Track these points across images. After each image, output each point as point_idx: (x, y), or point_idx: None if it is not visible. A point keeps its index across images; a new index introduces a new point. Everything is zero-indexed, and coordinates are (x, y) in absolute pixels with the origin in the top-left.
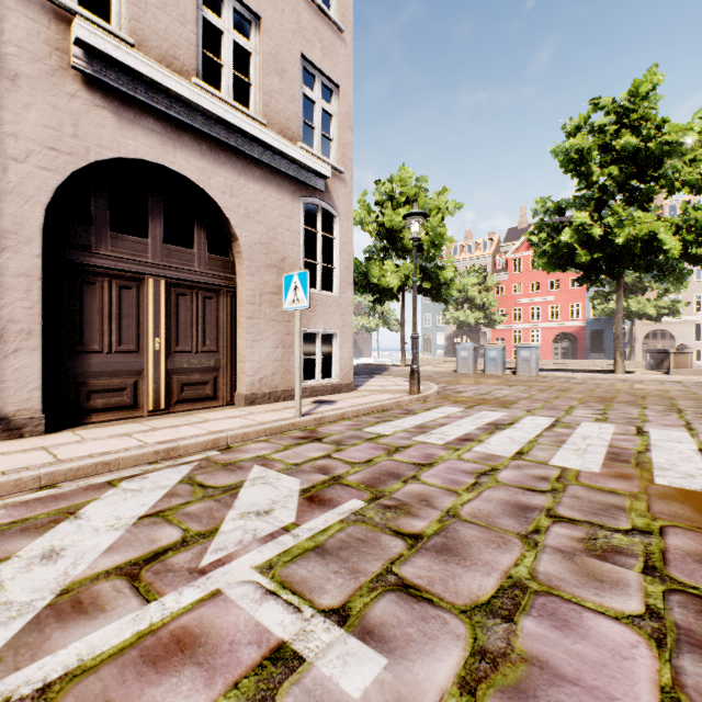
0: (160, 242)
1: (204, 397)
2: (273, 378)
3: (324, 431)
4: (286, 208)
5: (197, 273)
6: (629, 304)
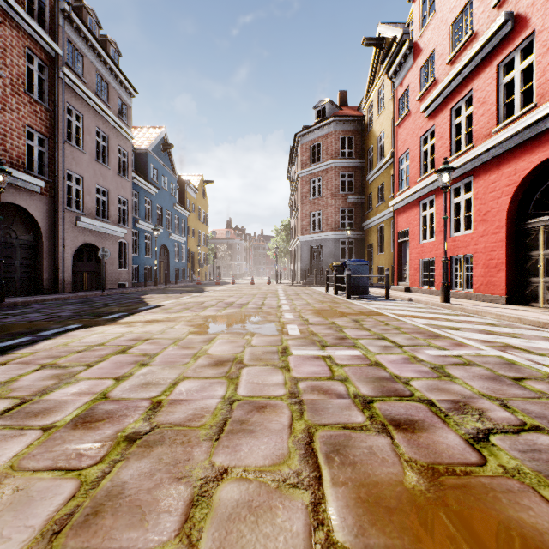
0: None
1: None
2: None
3: None
4: None
5: None
6: None
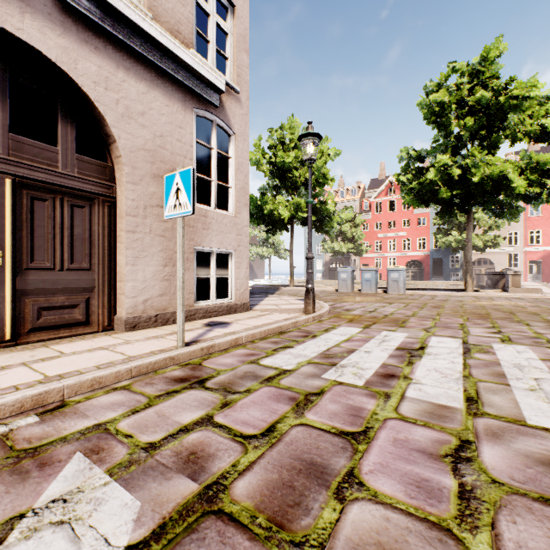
0: (4, 131)
1: (72, 323)
2: (161, 300)
3: (210, 366)
4: (177, 117)
5: (62, 175)
6: (463, 238)
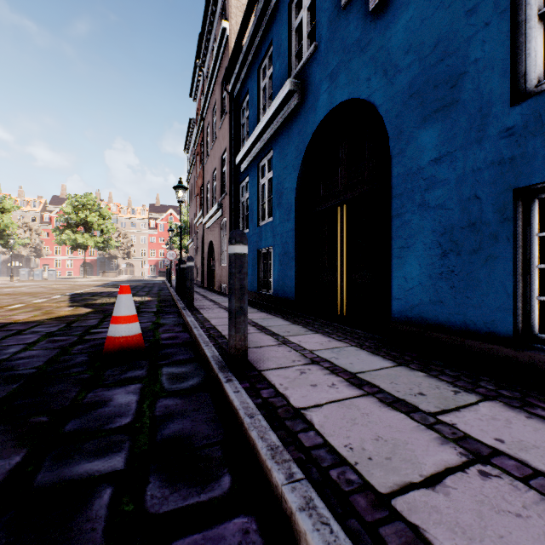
0: None
1: None
2: None
3: None
4: None
5: None
6: (112, 252)
